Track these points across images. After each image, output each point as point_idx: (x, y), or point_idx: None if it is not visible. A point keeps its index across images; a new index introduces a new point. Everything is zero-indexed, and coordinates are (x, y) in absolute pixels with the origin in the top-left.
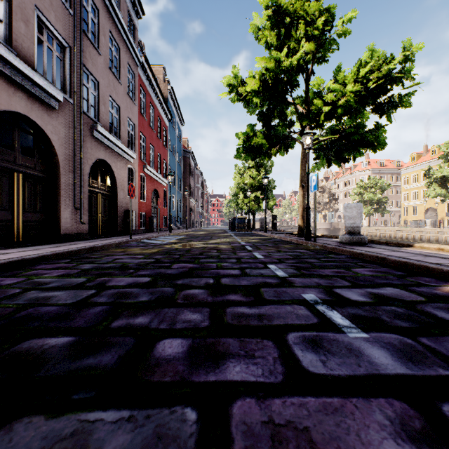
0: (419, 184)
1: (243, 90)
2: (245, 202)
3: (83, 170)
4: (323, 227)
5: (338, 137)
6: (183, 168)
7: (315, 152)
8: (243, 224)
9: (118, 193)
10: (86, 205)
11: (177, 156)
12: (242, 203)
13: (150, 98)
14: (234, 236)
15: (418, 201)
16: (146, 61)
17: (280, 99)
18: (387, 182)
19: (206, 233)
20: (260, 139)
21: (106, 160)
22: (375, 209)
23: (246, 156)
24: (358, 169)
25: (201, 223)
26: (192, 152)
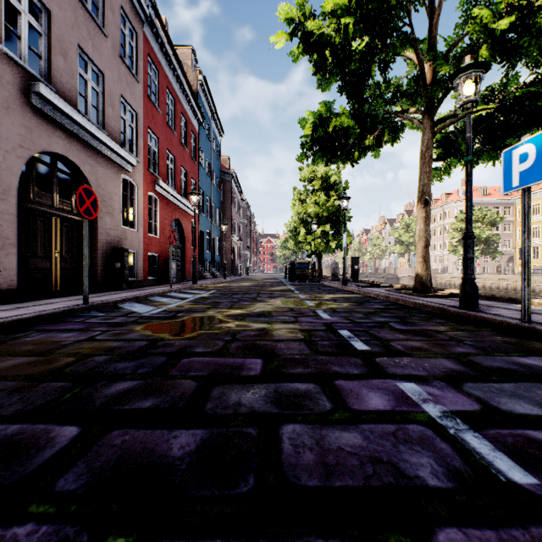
0: (541, 216)
1: (316, 24)
2: (309, 240)
3: (3, 165)
4: (409, 275)
5: (495, 107)
6: (223, 196)
7: (437, 147)
8: (307, 272)
9: (99, 220)
10: (12, 235)
11: (213, 177)
12: (304, 241)
13: (167, 82)
14: (297, 293)
15: (541, 240)
16: (157, 16)
17: (392, 26)
18: (500, 214)
19: (251, 286)
20: (345, 118)
21: (68, 157)
22: (482, 250)
23: (317, 157)
24: (453, 199)
25: (248, 269)
26: (235, 174)
